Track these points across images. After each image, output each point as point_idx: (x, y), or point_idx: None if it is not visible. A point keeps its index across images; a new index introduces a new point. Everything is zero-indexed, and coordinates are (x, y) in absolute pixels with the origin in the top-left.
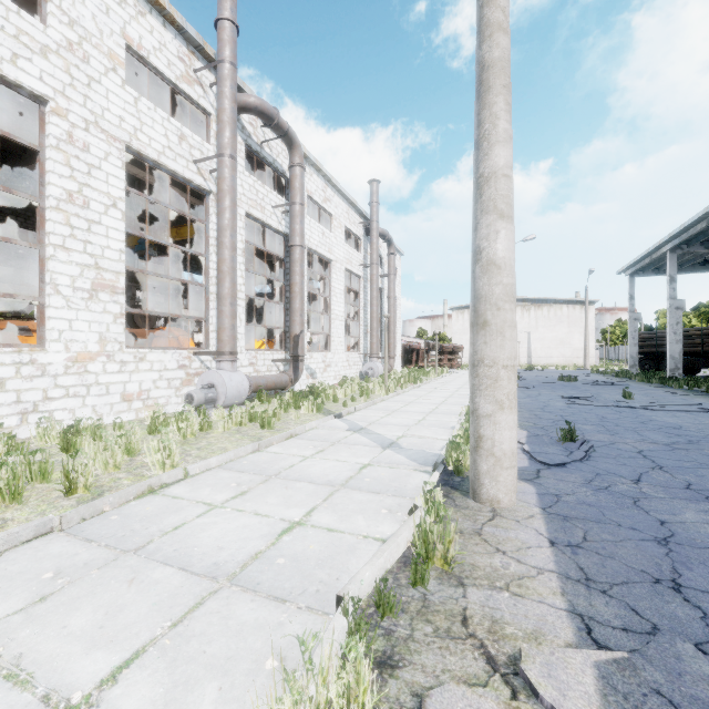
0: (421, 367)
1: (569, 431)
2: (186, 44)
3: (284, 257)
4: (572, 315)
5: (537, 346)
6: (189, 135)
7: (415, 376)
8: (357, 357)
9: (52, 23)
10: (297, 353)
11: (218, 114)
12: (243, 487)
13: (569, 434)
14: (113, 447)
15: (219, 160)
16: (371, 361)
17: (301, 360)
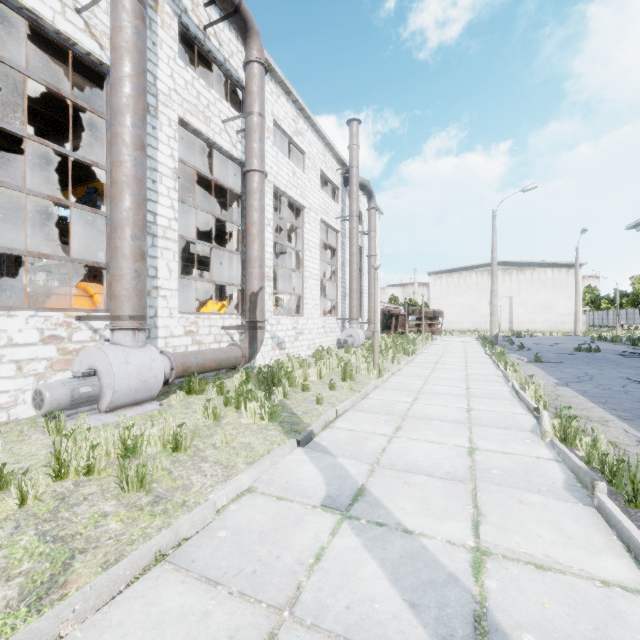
0: (399, 332)
1: None
2: None
3: (240, 193)
4: (557, 278)
5: (519, 311)
6: None
7: (402, 344)
8: (334, 322)
9: None
10: (254, 318)
11: None
12: None
13: None
14: None
15: None
16: (351, 327)
17: (261, 327)
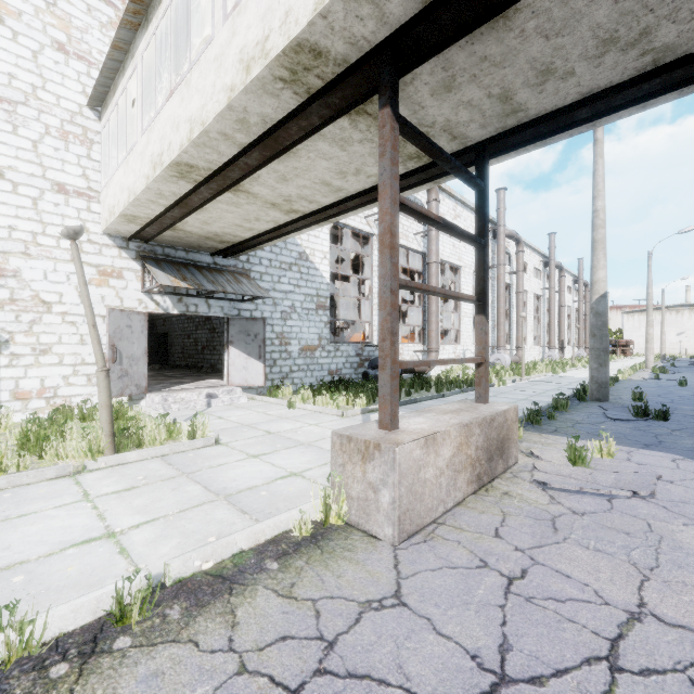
0: None
1: (673, 364)
2: (539, 255)
3: None
4: None
5: None
6: (539, 281)
7: None
8: (570, 348)
9: (528, 273)
10: (563, 346)
11: (550, 275)
12: None
13: (673, 365)
14: (571, 362)
15: (551, 289)
16: (580, 350)
17: (564, 349)
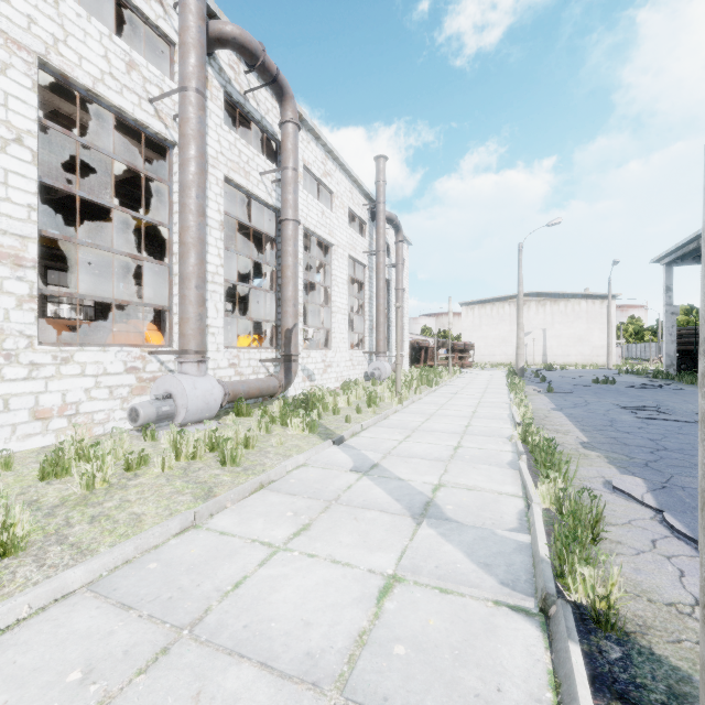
0: (429, 366)
1: None
2: None
3: (275, 236)
4: (591, 310)
5: (553, 343)
6: (143, 64)
7: (428, 377)
8: (361, 355)
9: None
10: (289, 352)
11: (180, 34)
12: (87, 696)
13: None
14: None
15: (181, 94)
16: (378, 360)
17: (295, 360)
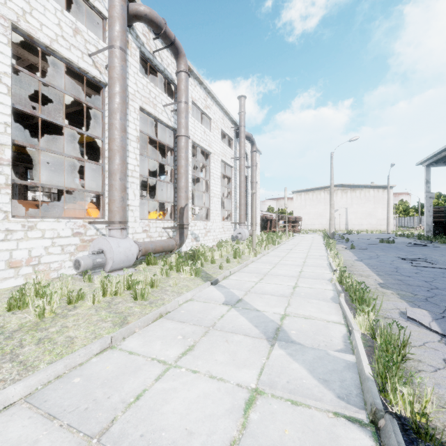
0: (273, 231)
1: None
2: None
3: (173, 147)
4: (376, 196)
5: (352, 217)
6: (85, 31)
7: (272, 238)
8: (229, 225)
9: None
10: (182, 222)
11: (109, 11)
12: None
13: None
14: None
15: (110, 50)
16: (240, 228)
17: (186, 228)
